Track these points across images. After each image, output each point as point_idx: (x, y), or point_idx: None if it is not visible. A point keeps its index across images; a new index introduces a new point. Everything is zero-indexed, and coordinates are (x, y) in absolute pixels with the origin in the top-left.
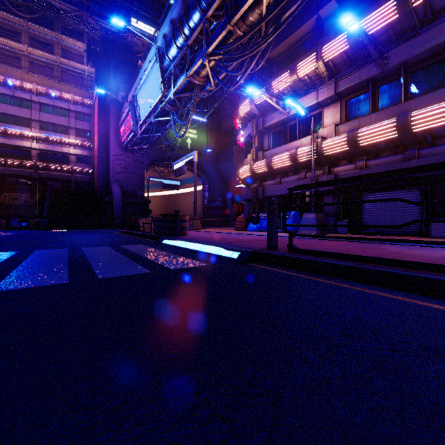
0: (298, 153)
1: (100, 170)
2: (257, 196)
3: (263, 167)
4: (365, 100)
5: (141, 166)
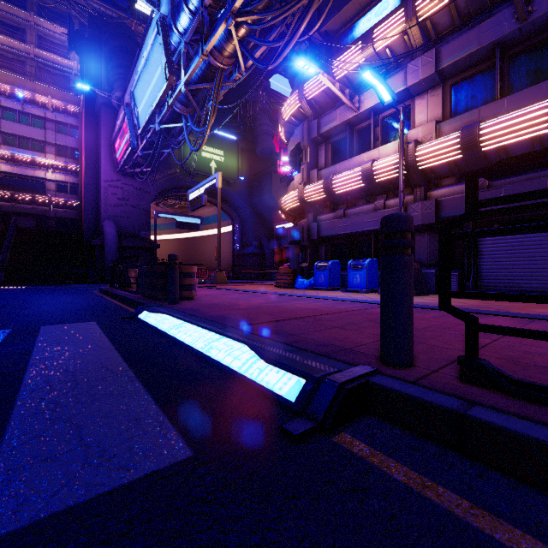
0: (375, 167)
1: (87, 201)
2: (309, 236)
3: (319, 193)
4: (484, 81)
5: (146, 197)
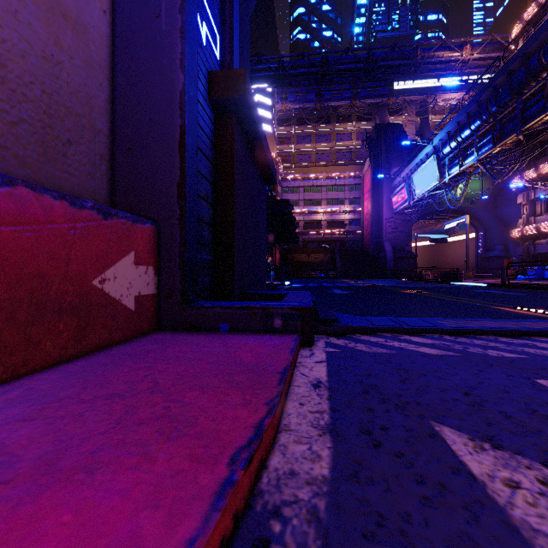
0: None
1: (373, 232)
2: (528, 253)
3: (533, 231)
4: None
5: (408, 225)
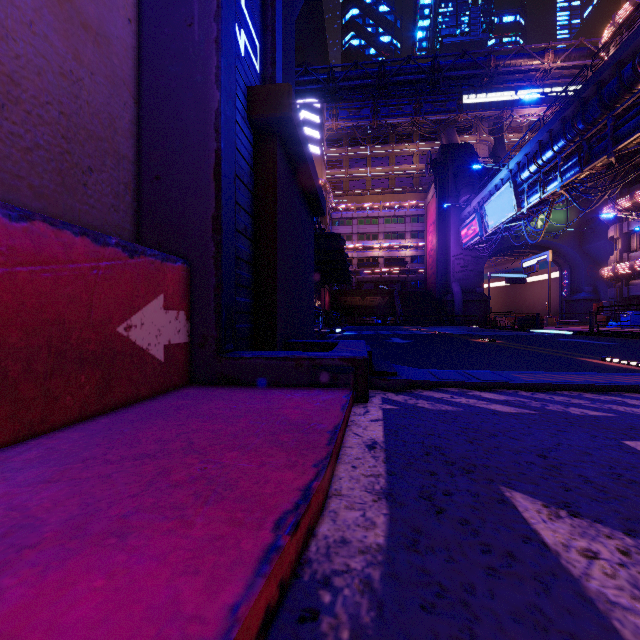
0: None
1: (439, 270)
2: (621, 295)
3: (627, 269)
4: None
5: (480, 262)
